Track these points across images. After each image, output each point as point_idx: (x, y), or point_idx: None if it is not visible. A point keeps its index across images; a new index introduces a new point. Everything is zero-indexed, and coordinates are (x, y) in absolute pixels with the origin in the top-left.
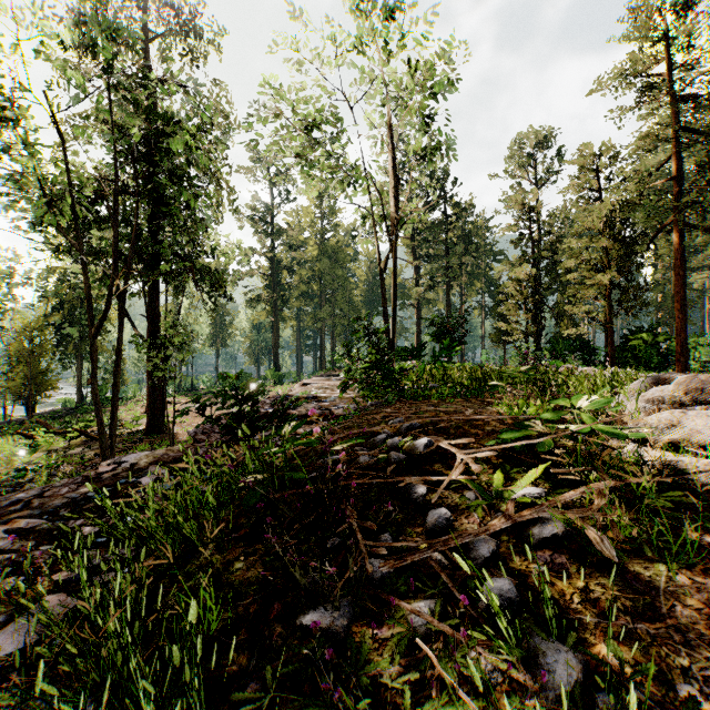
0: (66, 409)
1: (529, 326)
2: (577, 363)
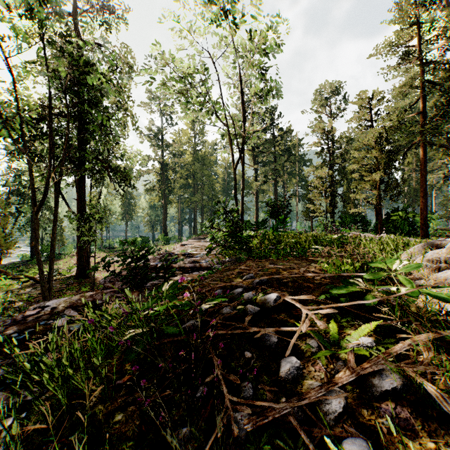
0: (22, 262)
1: (328, 207)
2: (358, 230)
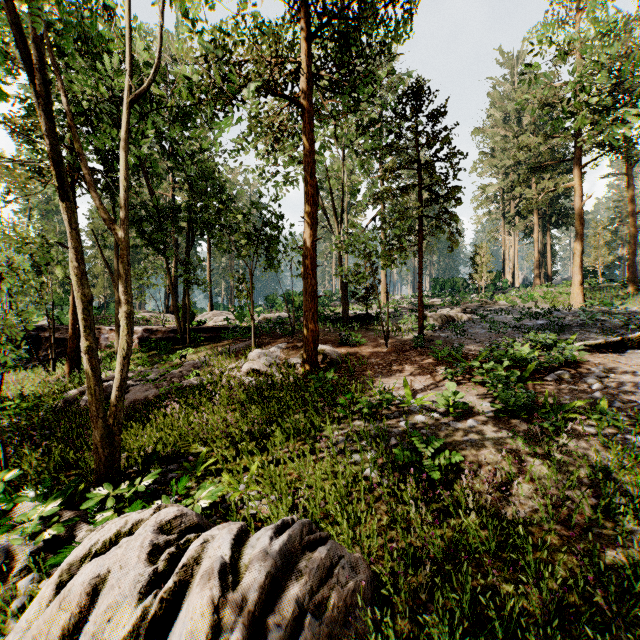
0: None
1: None
2: None
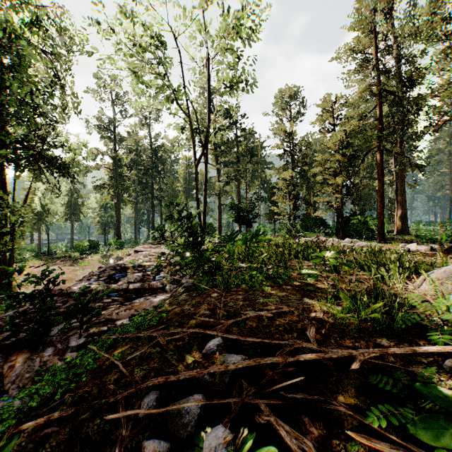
0: None
1: (291, 210)
2: (321, 234)
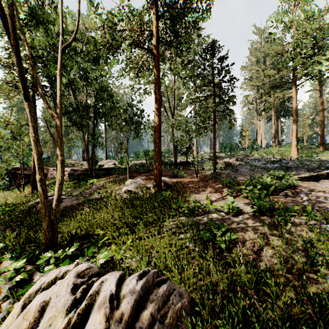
0: None
1: None
2: None
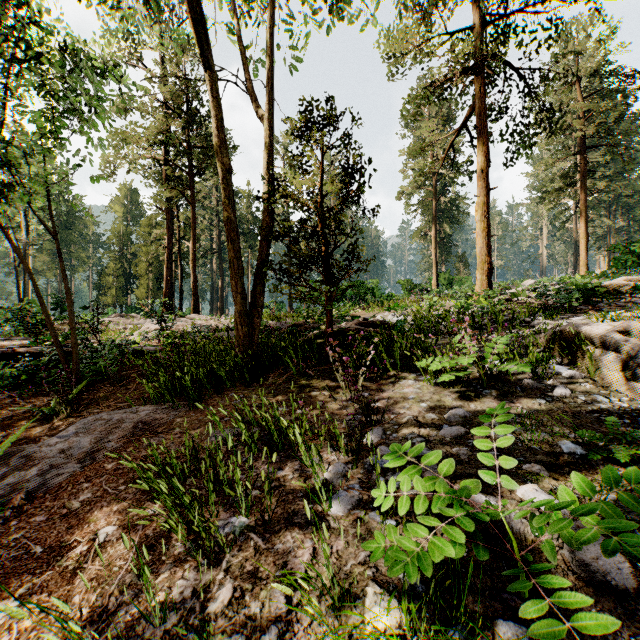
0: None
1: (115, 299)
2: None
